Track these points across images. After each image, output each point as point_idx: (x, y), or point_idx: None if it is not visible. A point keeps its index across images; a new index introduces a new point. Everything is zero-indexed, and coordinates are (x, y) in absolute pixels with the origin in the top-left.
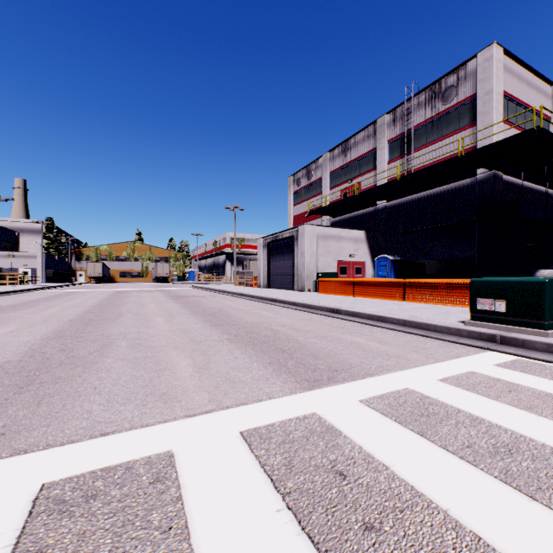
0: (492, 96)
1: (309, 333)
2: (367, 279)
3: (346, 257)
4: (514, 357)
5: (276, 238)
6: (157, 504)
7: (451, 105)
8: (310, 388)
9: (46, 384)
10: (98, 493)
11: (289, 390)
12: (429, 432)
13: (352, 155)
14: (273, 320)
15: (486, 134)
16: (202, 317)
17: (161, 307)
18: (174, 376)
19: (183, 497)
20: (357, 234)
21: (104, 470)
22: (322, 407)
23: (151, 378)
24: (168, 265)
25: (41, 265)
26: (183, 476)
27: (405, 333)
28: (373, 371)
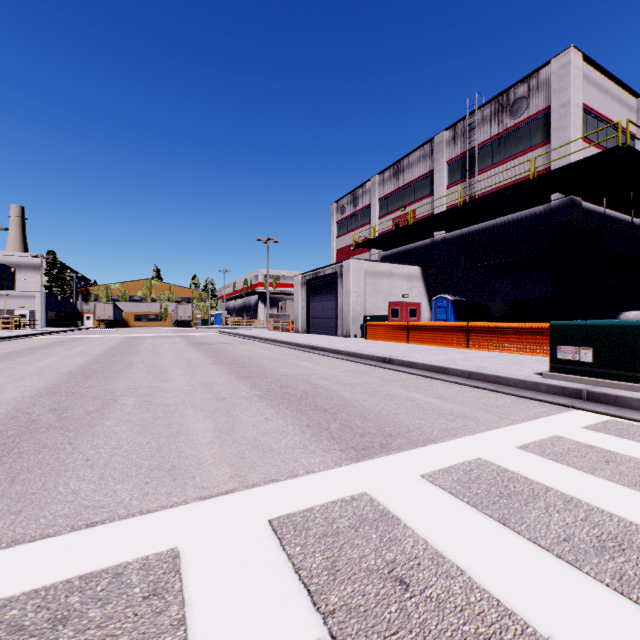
0: (568, 109)
1: (356, 387)
2: (424, 323)
3: (398, 297)
4: (606, 417)
5: (317, 274)
6: (151, 631)
7: (521, 120)
8: (359, 458)
9: (25, 455)
10: (71, 615)
11: (333, 462)
12: (513, 519)
13: (405, 178)
14: (313, 372)
15: (562, 153)
16: (228, 368)
17: (180, 356)
18: (188, 443)
19: (187, 619)
20: (411, 270)
21: (84, 578)
22: (374, 484)
23: (160, 445)
24: (190, 307)
25: (40, 307)
26: (190, 587)
27: (471, 387)
28: (436, 436)
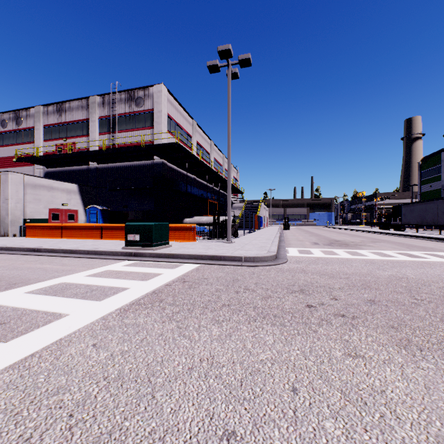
0: (161, 114)
1: (1, 267)
2: (74, 224)
3: (58, 205)
4: (136, 261)
5: None
6: None
7: (141, 110)
8: None
9: None
10: None
11: None
12: (60, 294)
13: (67, 117)
14: None
15: (159, 136)
16: None
17: None
18: None
19: None
20: (70, 186)
21: None
22: None
23: None
24: None
25: None
26: None
27: (87, 258)
28: (45, 279)
